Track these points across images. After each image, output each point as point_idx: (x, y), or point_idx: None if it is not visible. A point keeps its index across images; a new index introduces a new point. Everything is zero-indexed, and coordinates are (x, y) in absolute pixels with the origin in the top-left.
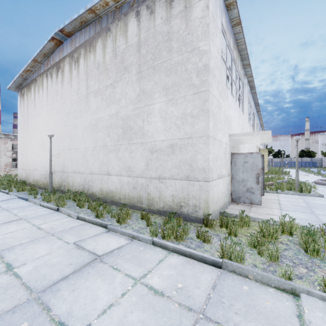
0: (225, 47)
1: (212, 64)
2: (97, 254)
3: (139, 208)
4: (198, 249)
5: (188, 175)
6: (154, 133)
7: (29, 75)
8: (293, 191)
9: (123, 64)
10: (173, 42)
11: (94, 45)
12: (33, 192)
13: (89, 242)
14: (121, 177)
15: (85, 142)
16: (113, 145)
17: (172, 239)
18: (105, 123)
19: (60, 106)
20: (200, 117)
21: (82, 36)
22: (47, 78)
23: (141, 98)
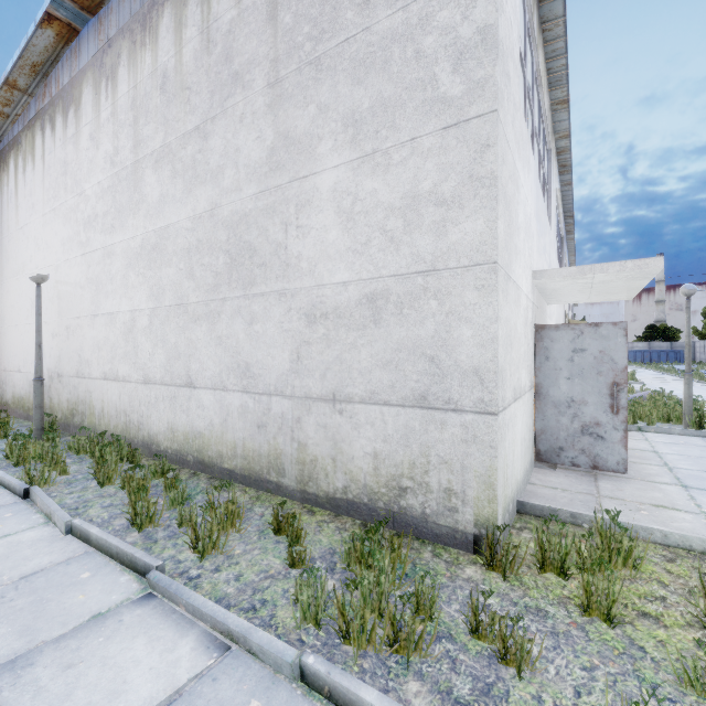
0: (521, 23)
1: (502, 32)
2: None
3: (275, 486)
4: None
5: (426, 392)
6: (317, 261)
7: (3, 128)
8: (676, 424)
9: (228, 67)
10: None
11: (154, 25)
12: None
13: (41, 676)
14: (224, 394)
15: (132, 297)
16: (202, 302)
17: (380, 645)
18: (182, 240)
19: (72, 203)
20: (467, 204)
21: (123, 5)
22: (44, 132)
23: (281, 158)
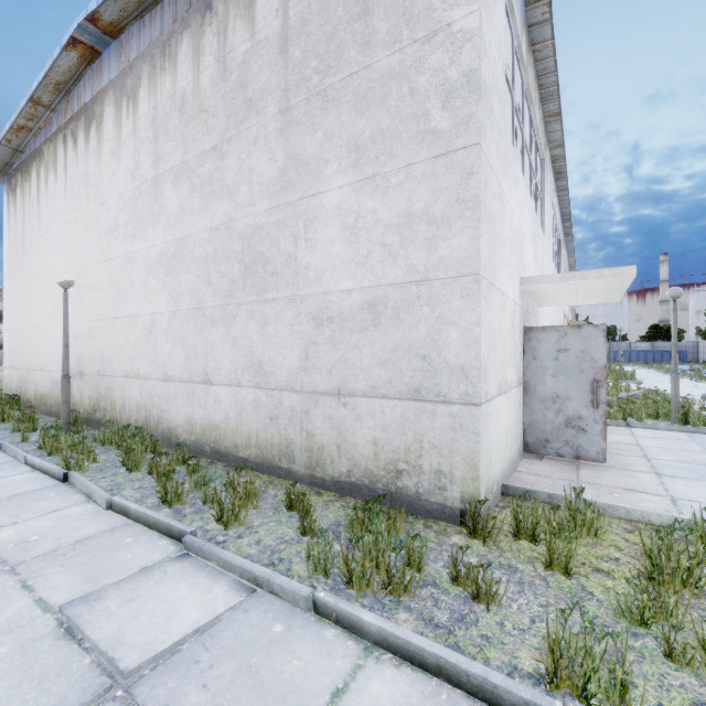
0: (510, 51)
1: (486, 73)
2: (117, 668)
3: (286, 472)
4: (461, 631)
5: (419, 386)
6: (323, 271)
7: (25, 141)
8: (664, 420)
9: (243, 94)
10: (376, 17)
11: (173, 52)
12: (25, 426)
13: (110, 606)
14: (239, 390)
15: (152, 301)
16: (219, 306)
17: (377, 588)
18: (200, 250)
19: (94, 212)
20: (455, 223)
21: (144, 32)
22: (66, 145)
23: (291, 178)
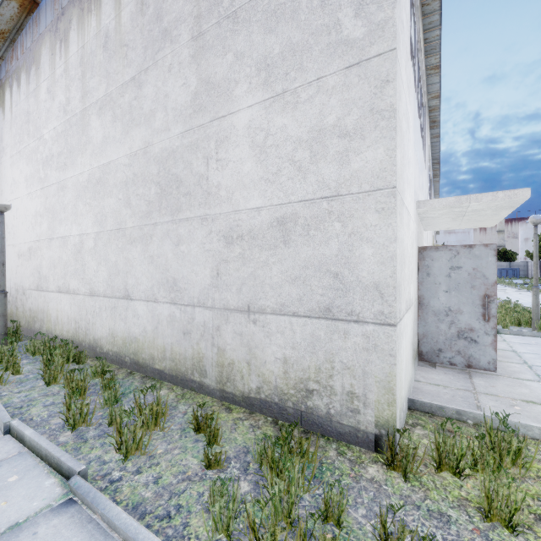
0: None
1: None
2: None
3: (198, 385)
4: None
5: (330, 304)
6: (234, 189)
7: None
8: (525, 327)
9: (159, 25)
10: None
11: None
12: None
13: None
14: (155, 305)
15: (81, 223)
16: (137, 226)
17: None
18: (121, 174)
19: (33, 145)
20: (368, 135)
21: None
22: (11, 88)
23: (203, 101)
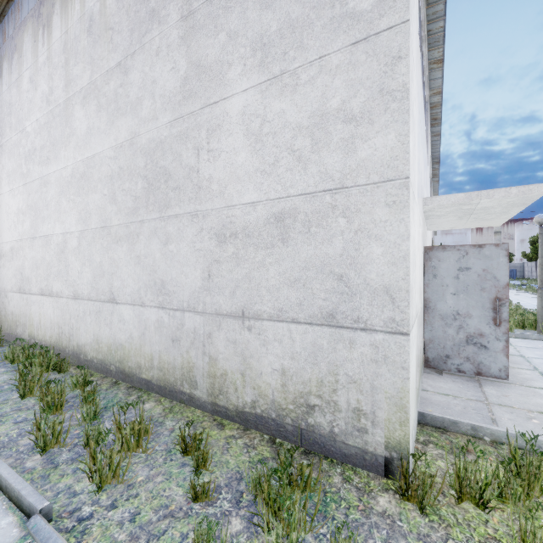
0: None
1: None
2: None
3: (188, 397)
4: None
5: (334, 310)
6: (226, 183)
7: None
8: (529, 330)
9: (146, 5)
10: None
11: None
12: None
13: None
14: (142, 309)
15: (64, 221)
16: (123, 224)
17: None
18: (106, 168)
19: (15, 139)
20: (378, 118)
21: None
22: None
23: (193, 86)
